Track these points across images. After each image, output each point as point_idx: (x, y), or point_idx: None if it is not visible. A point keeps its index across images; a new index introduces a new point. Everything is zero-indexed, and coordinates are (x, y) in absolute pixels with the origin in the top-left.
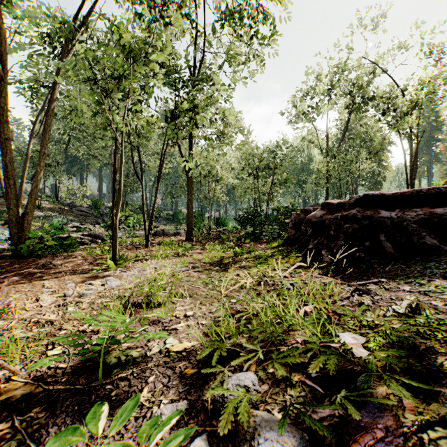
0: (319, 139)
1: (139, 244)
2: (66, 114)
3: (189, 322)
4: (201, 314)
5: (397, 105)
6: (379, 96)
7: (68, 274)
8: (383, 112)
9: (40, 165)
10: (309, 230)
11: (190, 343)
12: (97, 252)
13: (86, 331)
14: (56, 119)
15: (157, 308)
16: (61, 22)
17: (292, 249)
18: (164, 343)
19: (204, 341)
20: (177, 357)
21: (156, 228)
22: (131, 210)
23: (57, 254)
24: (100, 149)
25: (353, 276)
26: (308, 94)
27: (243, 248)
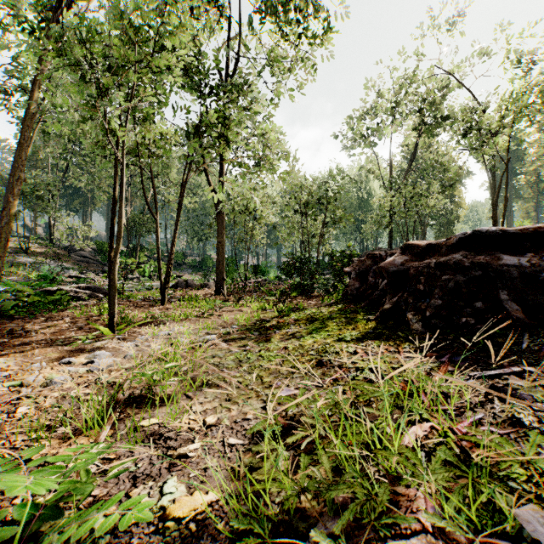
0: (380, 169)
1: (153, 299)
2: (61, 133)
3: (209, 439)
4: (229, 423)
5: (481, 125)
6: (453, 116)
7: (41, 346)
8: (464, 133)
9: (14, 194)
10: (380, 283)
11: (206, 495)
12: (94, 311)
13: (33, 459)
14: (50, 138)
15: (161, 407)
16: (50, 9)
17: (357, 308)
18: (160, 492)
19: (231, 491)
20: (177, 537)
21: (178, 277)
22: (148, 255)
23: (39, 314)
24: (107, 178)
25: (470, 357)
26: (367, 113)
27: (289, 305)
